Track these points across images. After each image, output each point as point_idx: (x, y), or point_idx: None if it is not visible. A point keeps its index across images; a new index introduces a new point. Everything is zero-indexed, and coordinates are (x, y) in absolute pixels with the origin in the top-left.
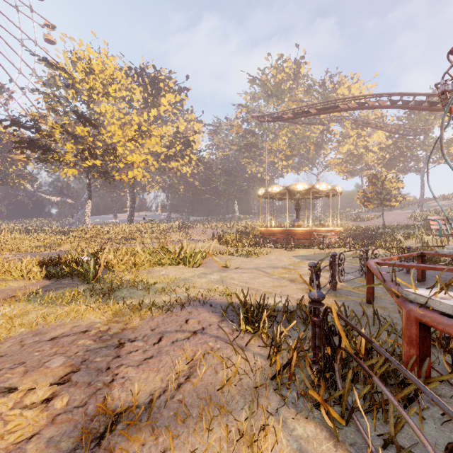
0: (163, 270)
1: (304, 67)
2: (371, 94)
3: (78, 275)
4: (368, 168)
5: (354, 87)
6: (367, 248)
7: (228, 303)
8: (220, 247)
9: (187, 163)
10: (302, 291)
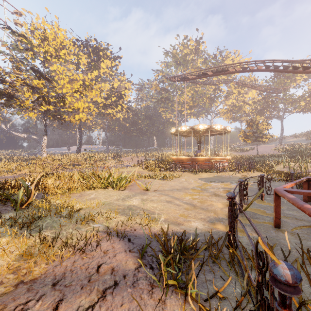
0: (93, 193)
1: (202, 45)
2: (252, 61)
3: (11, 201)
4: (245, 116)
5: (236, 59)
6: (263, 174)
7: (147, 245)
8: (143, 171)
9: (120, 110)
10: (213, 213)
